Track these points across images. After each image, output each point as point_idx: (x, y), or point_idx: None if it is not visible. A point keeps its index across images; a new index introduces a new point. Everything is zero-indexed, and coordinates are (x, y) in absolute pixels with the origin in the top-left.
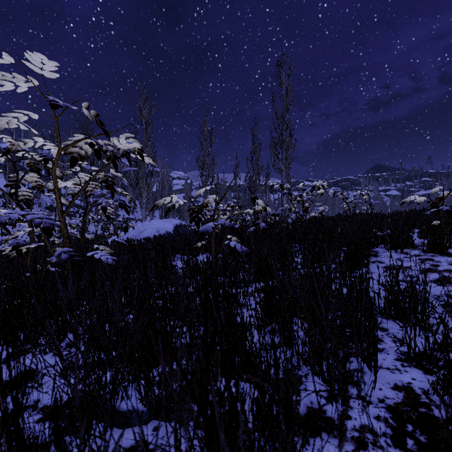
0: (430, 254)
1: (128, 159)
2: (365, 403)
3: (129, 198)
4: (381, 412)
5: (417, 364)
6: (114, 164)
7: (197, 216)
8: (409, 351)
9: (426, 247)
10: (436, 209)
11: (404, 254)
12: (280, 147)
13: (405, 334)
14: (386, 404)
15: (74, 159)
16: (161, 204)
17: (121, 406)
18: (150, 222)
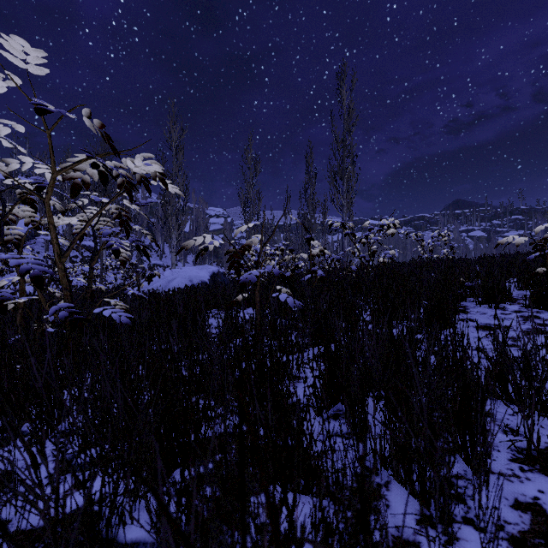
0: (534, 310)
1: (146, 187)
2: (476, 531)
3: (150, 239)
4: (502, 546)
5: (542, 468)
6: (128, 194)
7: (237, 261)
8: (529, 448)
9: (528, 301)
10: (541, 252)
11: (500, 310)
12: (340, 178)
13: (523, 424)
14: (507, 533)
15: (76, 186)
16: (190, 246)
17: (122, 535)
18: (180, 269)
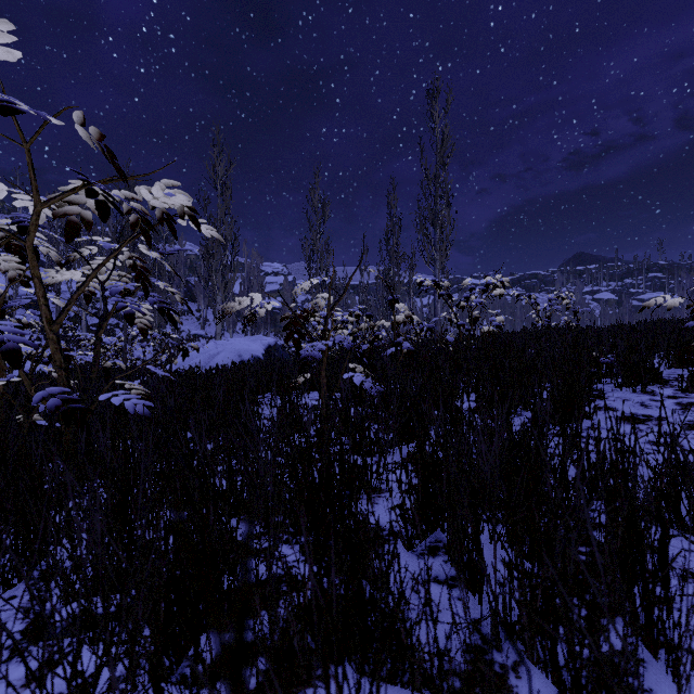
0: None
1: (170, 227)
2: None
3: (179, 299)
4: None
5: None
6: (144, 237)
7: (296, 330)
8: None
9: (686, 383)
10: None
11: (649, 395)
12: (431, 224)
13: None
14: None
15: (73, 226)
16: (233, 309)
17: None
18: (227, 340)
